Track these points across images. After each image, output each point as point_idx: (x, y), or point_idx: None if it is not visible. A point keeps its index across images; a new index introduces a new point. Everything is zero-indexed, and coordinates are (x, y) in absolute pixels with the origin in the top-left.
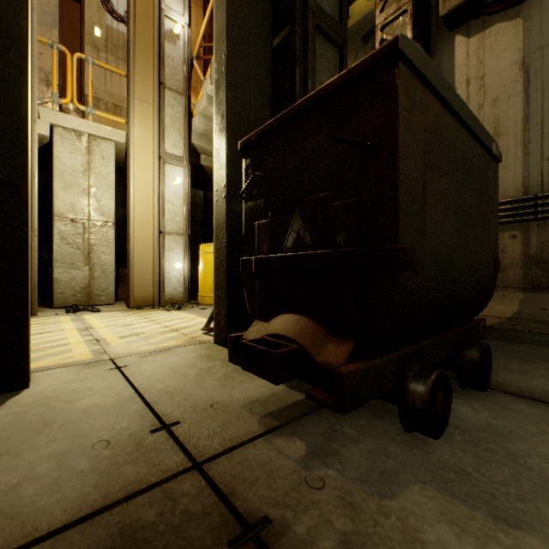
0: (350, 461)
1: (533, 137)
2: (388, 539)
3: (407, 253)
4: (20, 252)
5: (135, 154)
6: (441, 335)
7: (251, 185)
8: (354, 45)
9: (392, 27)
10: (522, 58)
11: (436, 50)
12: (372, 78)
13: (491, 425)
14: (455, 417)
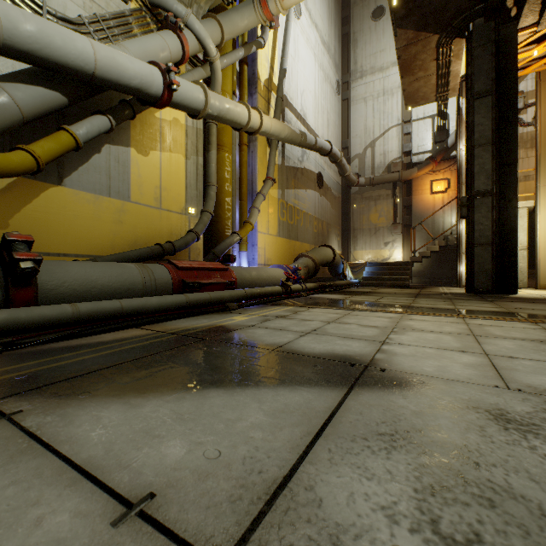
0: None
1: None
2: None
3: None
4: (515, 269)
5: (540, 214)
6: None
7: None
8: None
9: None
10: None
11: None
12: None
13: None
14: None
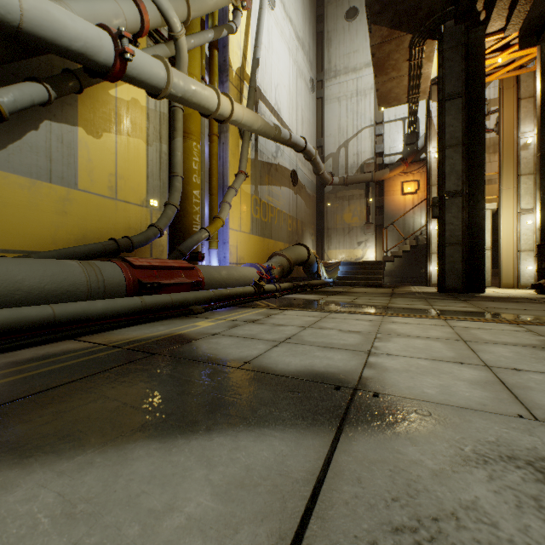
0: None
1: None
2: (541, 299)
3: None
4: (483, 268)
5: (502, 216)
6: None
7: (537, 254)
8: None
9: None
10: None
11: None
12: None
13: None
14: None
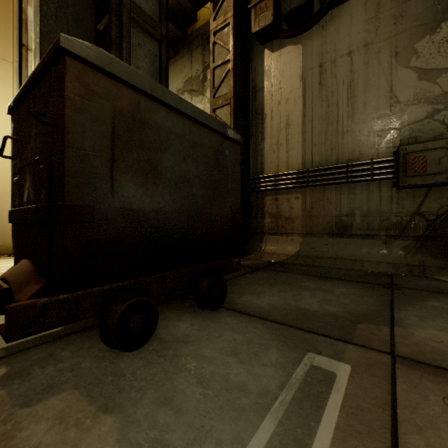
0: (32, 380)
1: (308, 129)
2: None
3: (78, 209)
4: None
5: None
6: (175, 271)
7: (15, 146)
8: (201, 43)
9: (221, 33)
10: (302, 73)
11: (253, 57)
12: (57, 66)
13: (188, 336)
14: (170, 332)
